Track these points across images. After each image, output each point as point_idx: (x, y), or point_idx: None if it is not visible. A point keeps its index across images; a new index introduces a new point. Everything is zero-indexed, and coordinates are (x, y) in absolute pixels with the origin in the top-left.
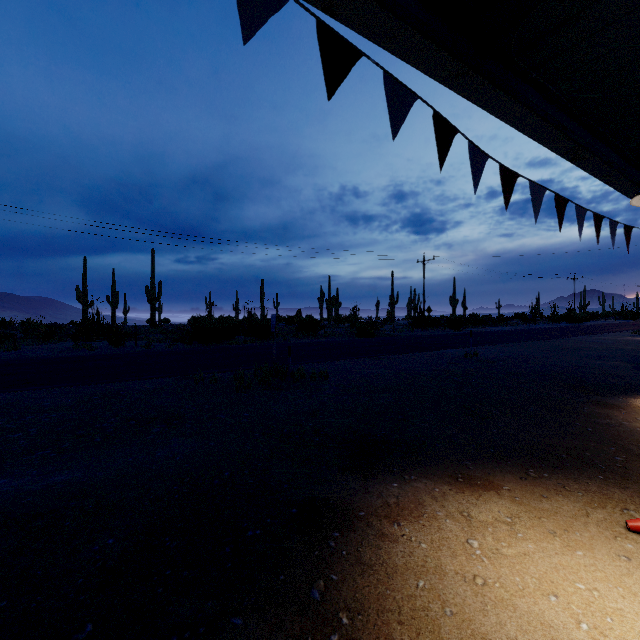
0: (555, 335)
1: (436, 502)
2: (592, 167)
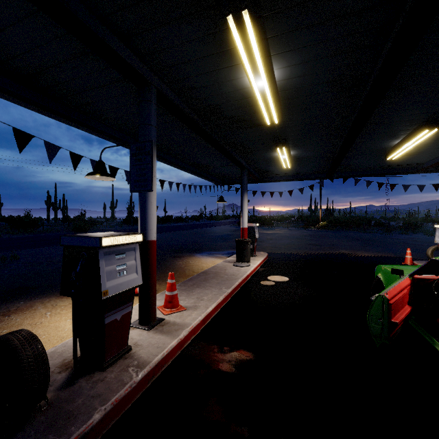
0: (198, 227)
1: (42, 304)
2: None
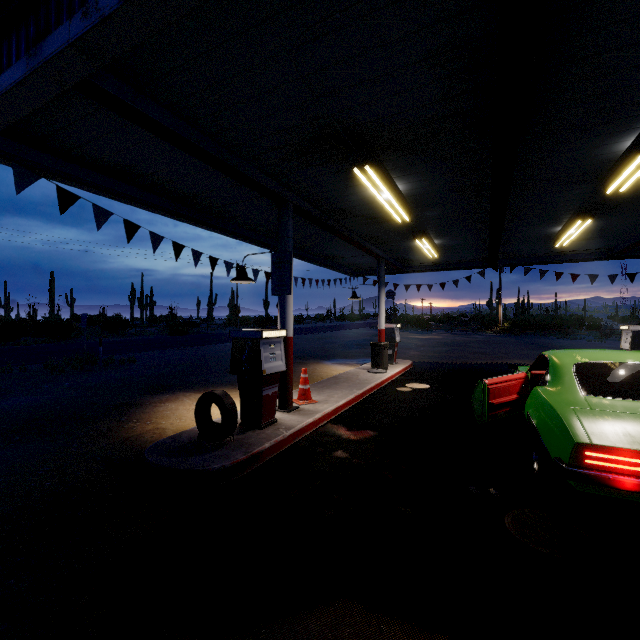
0: (325, 330)
1: (186, 397)
2: (270, 249)
